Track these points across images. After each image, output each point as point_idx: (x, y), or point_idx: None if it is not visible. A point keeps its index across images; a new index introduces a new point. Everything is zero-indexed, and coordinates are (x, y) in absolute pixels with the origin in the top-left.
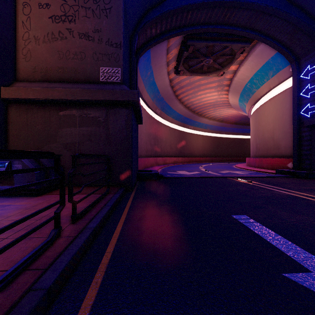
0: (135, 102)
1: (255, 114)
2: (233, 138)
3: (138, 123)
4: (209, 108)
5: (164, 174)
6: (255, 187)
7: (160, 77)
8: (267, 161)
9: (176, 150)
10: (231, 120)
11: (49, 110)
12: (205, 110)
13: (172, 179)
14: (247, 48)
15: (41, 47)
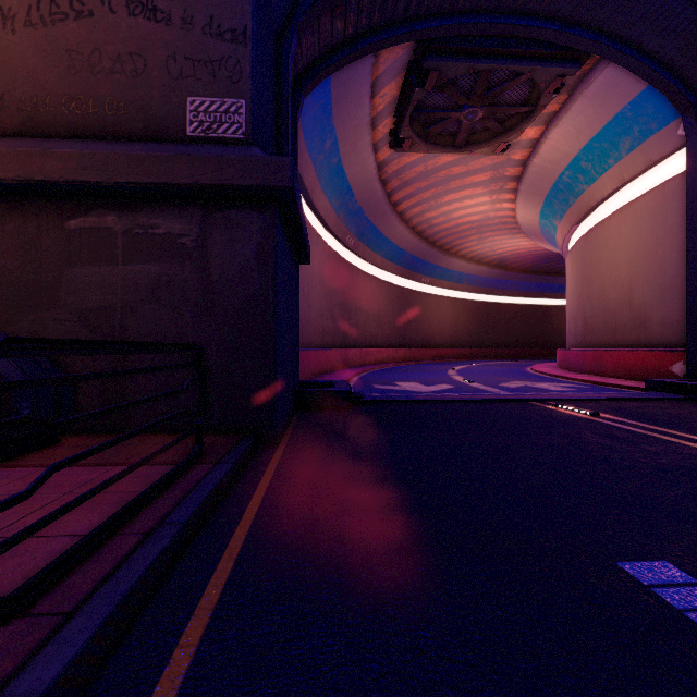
0: (283, 192)
1: (582, 246)
2: (521, 304)
3: (299, 262)
4: (468, 234)
5: (366, 391)
6: (621, 434)
7: (356, 156)
8: (614, 359)
9: (392, 333)
10: (518, 264)
11: (39, 215)
12: (460, 238)
13: (387, 406)
14: (569, 81)
15: (20, 39)
